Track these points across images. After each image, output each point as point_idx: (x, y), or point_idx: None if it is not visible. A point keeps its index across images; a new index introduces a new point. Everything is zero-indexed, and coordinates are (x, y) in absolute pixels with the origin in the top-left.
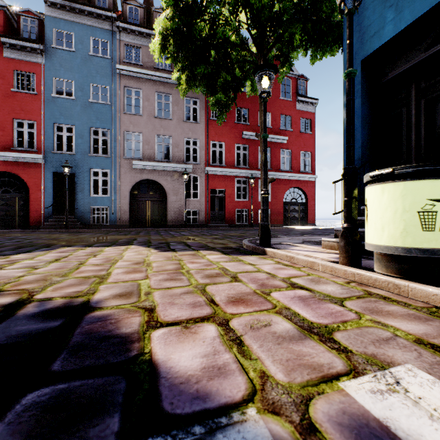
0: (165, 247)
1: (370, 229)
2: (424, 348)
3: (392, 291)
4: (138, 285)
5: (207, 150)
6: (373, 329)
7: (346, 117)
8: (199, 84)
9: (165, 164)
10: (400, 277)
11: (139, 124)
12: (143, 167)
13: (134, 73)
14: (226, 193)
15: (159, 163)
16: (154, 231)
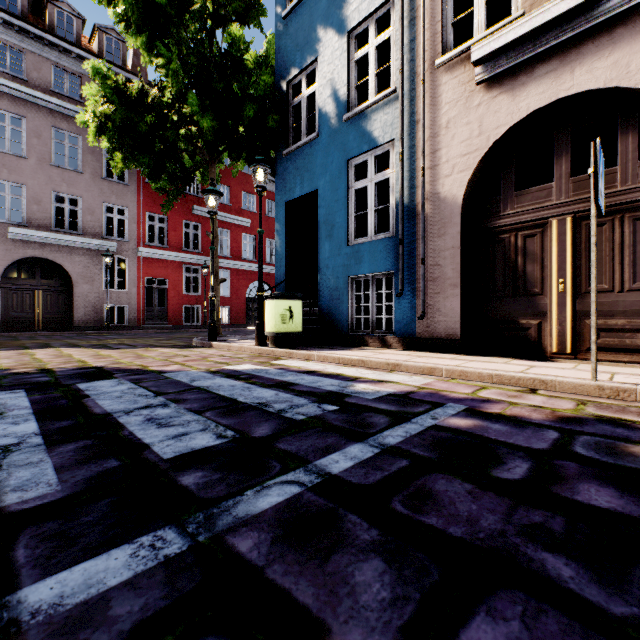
0: (106, 347)
1: (265, 324)
2: (258, 362)
3: (272, 354)
4: (118, 361)
5: (142, 224)
6: (246, 361)
7: (259, 257)
8: (142, 174)
9: (71, 237)
10: (276, 347)
11: (20, 170)
12: (29, 238)
13: (11, 89)
14: (170, 284)
15: (59, 235)
16: (56, 335)
